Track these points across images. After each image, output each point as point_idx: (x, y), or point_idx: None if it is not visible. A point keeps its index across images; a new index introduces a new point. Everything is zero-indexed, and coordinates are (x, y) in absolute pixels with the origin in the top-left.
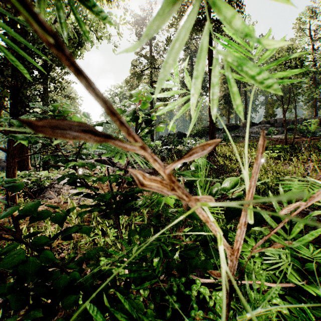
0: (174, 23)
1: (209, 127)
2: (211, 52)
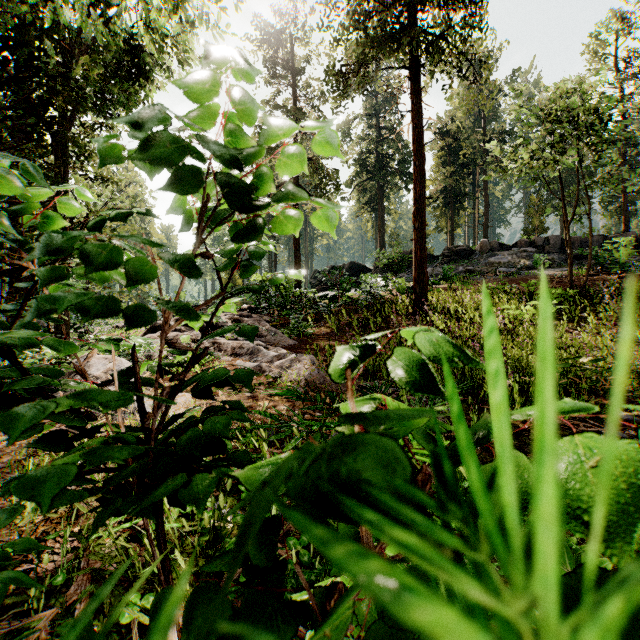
0: (341, 36)
1: (415, 252)
2: (419, 98)
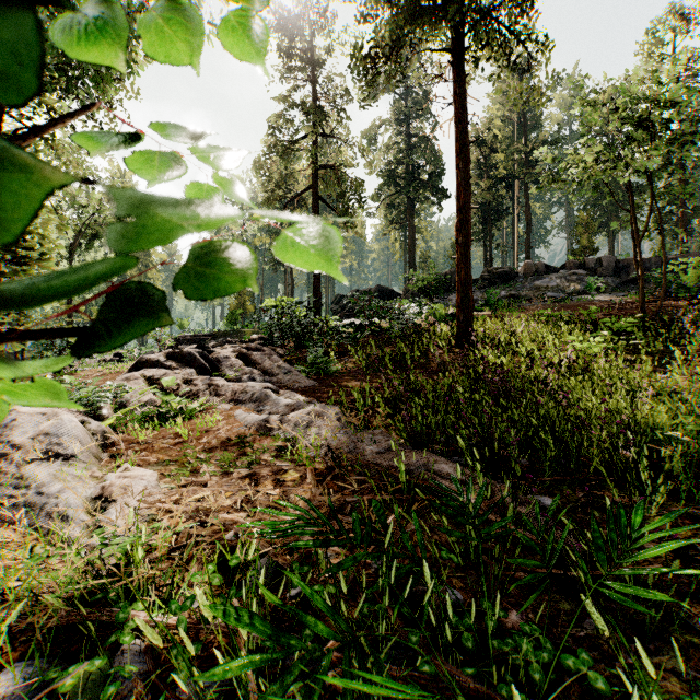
0: (370, 10)
1: (458, 272)
2: (463, 88)
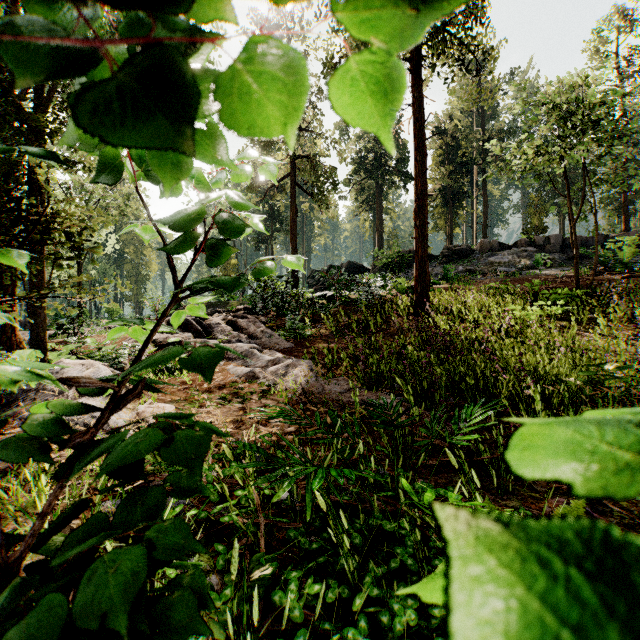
0: (340, 26)
1: (416, 251)
2: (420, 91)
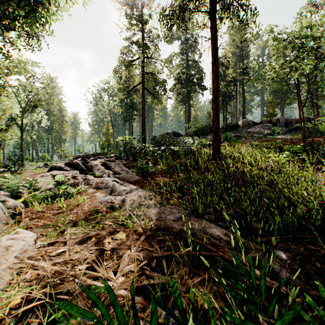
0: None
1: (213, 123)
2: (215, 31)
